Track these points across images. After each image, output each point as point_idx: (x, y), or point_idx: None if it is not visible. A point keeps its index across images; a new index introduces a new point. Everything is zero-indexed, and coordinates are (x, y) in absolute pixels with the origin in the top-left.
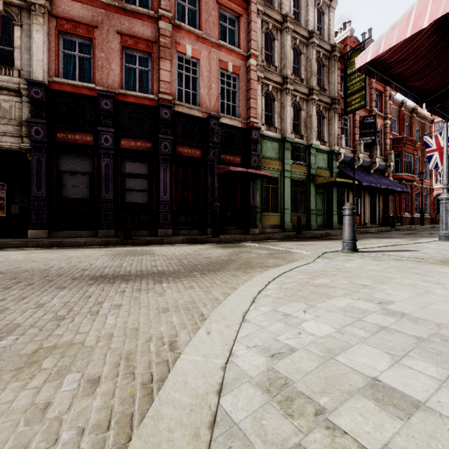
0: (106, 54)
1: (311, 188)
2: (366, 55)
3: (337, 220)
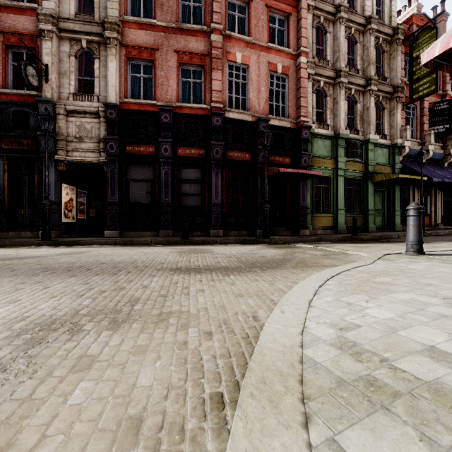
0: (166, 72)
1: (369, 186)
2: (434, 49)
3: (400, 221)
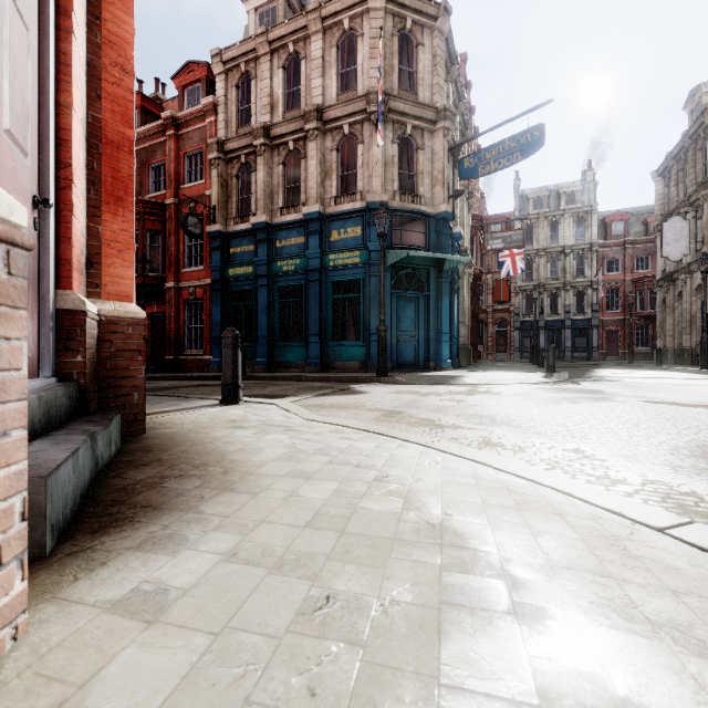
0: None
1: None
2: None
3: None
